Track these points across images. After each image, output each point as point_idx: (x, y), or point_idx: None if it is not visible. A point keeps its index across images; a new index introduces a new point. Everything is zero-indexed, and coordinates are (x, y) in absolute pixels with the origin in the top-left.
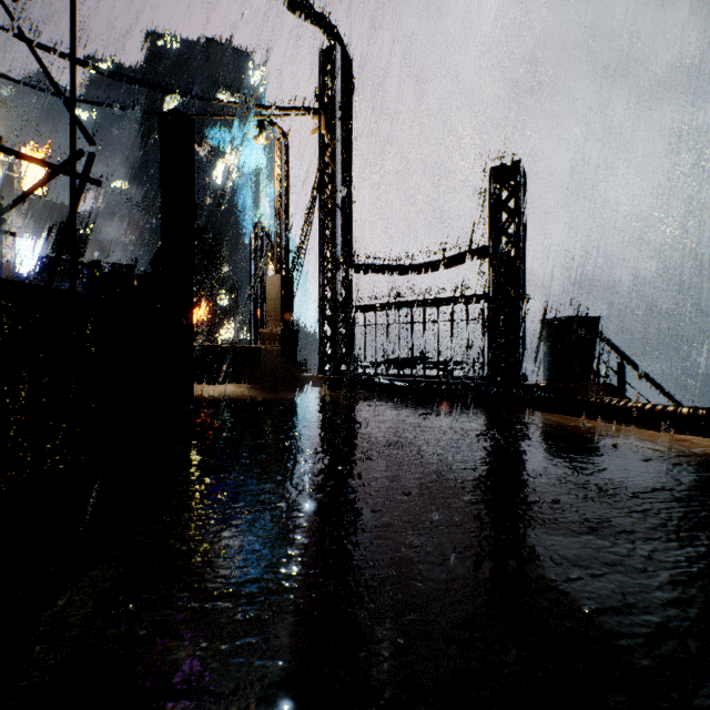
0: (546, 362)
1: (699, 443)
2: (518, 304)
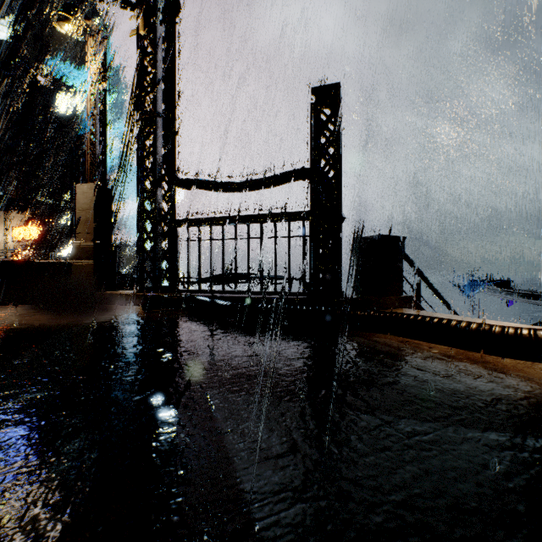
0: (359, 277)
1: None
2: (338, 221)
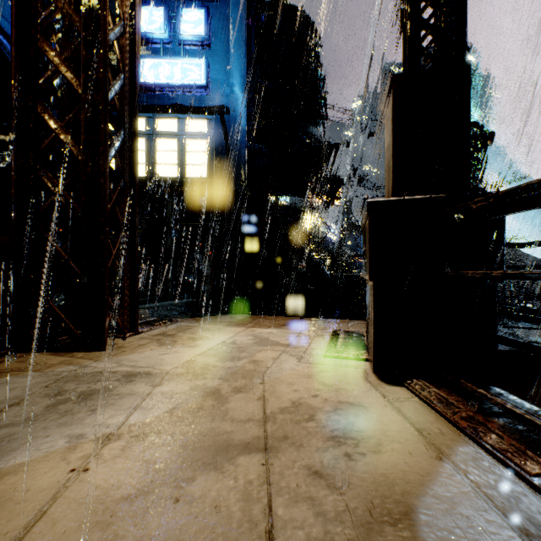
0: None
1: None
2: None
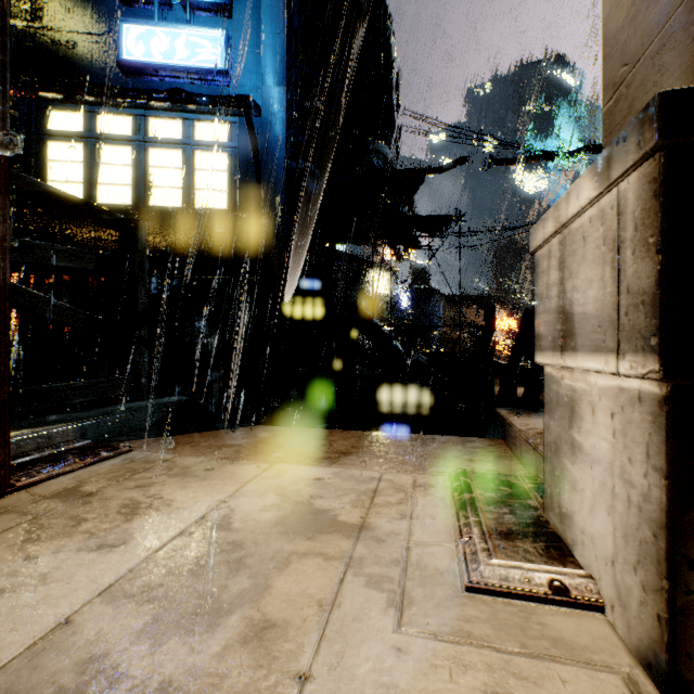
0: None
1: None
2: None
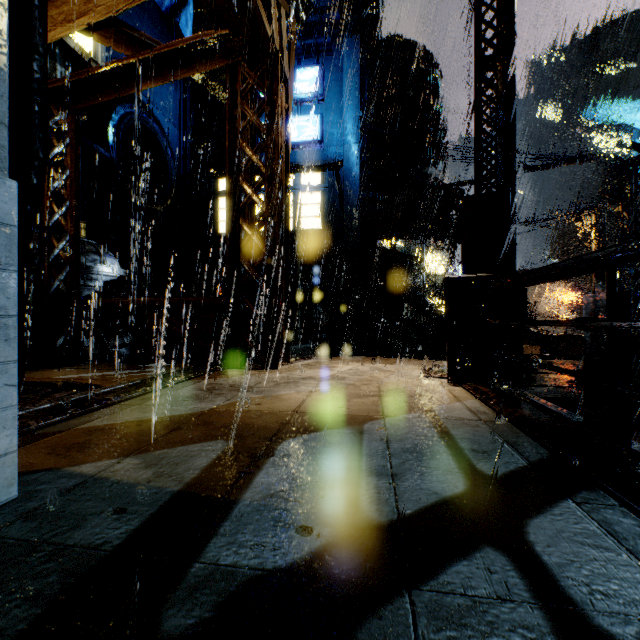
0: None
1: None
2: None
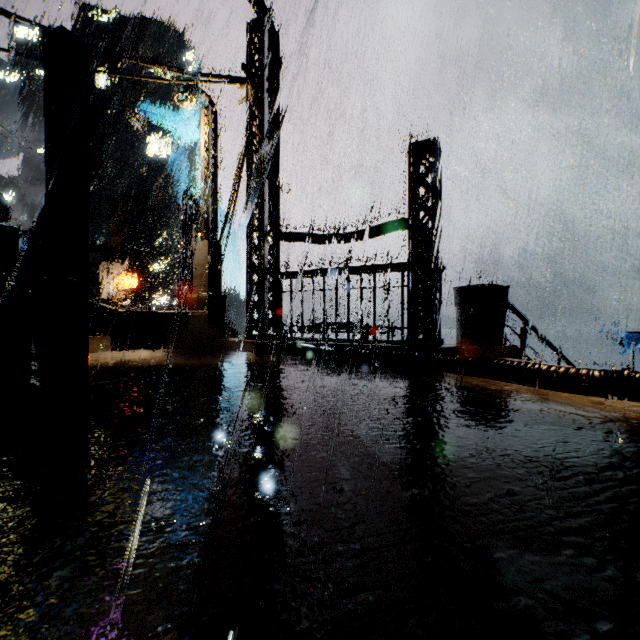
0: (459, 326)
1: (614, 405)
2: (436, 272)
